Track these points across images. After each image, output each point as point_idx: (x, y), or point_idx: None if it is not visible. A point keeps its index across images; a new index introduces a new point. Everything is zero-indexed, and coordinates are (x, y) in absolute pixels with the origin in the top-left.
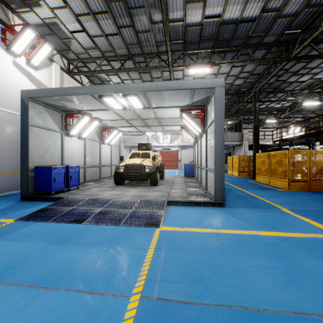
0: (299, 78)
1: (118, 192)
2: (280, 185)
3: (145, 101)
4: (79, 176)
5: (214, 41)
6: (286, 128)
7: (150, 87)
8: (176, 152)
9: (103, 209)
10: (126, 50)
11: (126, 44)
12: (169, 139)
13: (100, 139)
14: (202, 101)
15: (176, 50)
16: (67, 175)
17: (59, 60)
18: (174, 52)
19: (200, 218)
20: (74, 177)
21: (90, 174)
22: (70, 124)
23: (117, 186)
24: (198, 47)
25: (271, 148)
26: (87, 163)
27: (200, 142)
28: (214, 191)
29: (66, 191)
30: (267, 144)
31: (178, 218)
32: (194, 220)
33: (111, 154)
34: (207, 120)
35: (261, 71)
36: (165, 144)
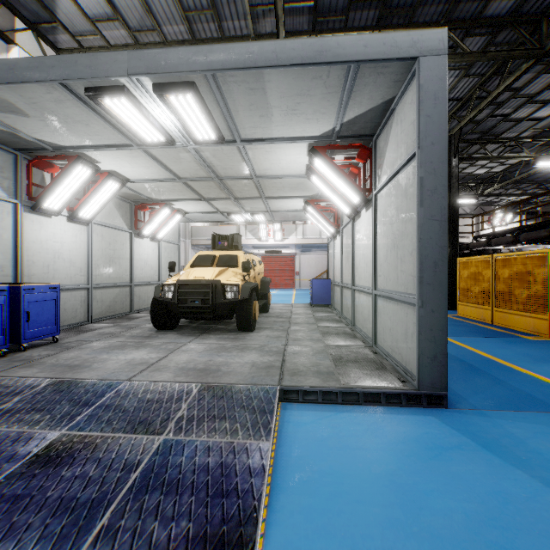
0: (534, 111)
1: (151, 352)
2: (523, 327)
3: (221, 115)
4: (59, 310)
5: (380, 8)
6: (489, 216)
7: (229, 56)
8: (292, 257)
9: (66, 433)
10: (186, 26)
11: (184, 9)
12: (280, 232)
13: (131, 226)
14: (368, 119)
15: (297, 31)
16: (16, 310)
17: (34, 46)
18: (291, 36)
19: (400, 477)
20: (41, 314)
21: (103, 303)
22: (46, 185)
23: (159, 333)
24: (344, 25)
25: (471, 249)
26: (96, 278)
27: (351, 230)
28: (418, 359)
29: (15, 350)
30: (462, 242)
31: (325, 483)
32: (387, 497)
33: (159, 259)
34: (378, 172)
35: (466, 92)
36: (272, 241)
